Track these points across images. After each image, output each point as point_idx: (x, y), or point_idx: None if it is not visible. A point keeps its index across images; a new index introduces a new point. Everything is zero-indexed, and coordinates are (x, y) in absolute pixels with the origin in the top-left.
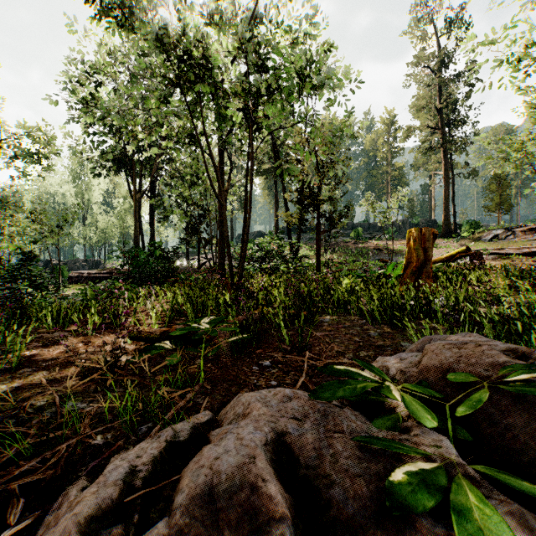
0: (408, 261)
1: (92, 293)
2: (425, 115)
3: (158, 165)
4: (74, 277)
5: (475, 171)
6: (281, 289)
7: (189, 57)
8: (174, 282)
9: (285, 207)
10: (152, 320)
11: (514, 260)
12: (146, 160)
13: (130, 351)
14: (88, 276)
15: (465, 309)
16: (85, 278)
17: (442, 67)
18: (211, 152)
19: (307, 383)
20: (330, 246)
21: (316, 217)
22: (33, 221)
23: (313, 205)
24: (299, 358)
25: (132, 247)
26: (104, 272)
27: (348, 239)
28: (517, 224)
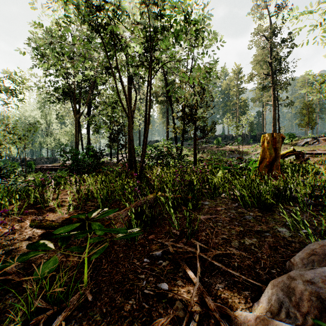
0: (262, 158)
1: (38, 180)
2: (260, 68)
3: (92, 97)
4: (38, 169)
5: (292, 102)
6: (171, 177)
7: (104, 8)
8: (98, 172)
9: (173, 123)
10: (69, 203)
11: (323, 157)
12: (84, 93)
13: (37, 235)
14: (46, 168)
15: (323, 196)
16: (44, 169)
17: (272, 36)
18: (121, 80)
19: (203, 294)
20: (201, 149)
21: (194, 129)
22: (8, 132)
23: (192, 121)
24: (189, 248)
25: (71, 149)
26: (56, 165)
27: (212, 145)
28: (319, 135)
